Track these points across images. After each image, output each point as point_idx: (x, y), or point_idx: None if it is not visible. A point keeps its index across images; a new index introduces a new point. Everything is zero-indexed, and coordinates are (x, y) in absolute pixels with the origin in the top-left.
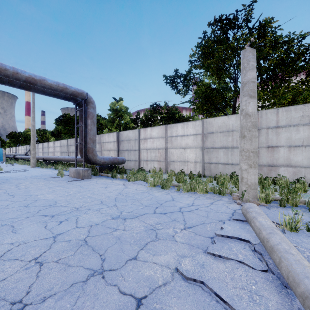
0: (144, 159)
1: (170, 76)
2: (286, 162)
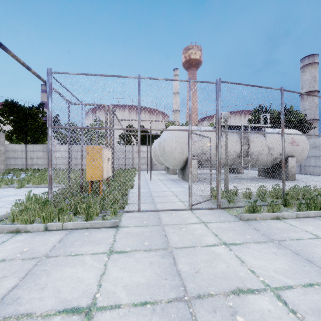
0: None
1: None
2: (36, 163)
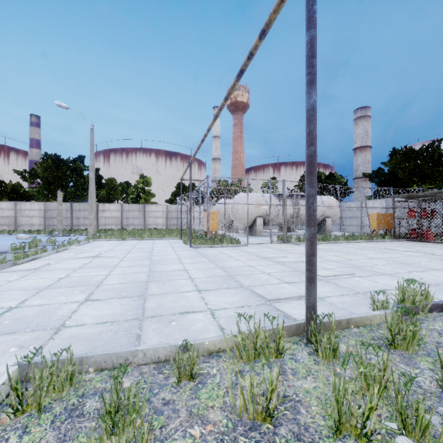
0: None
1: (20, 172)
2: (83, 223)
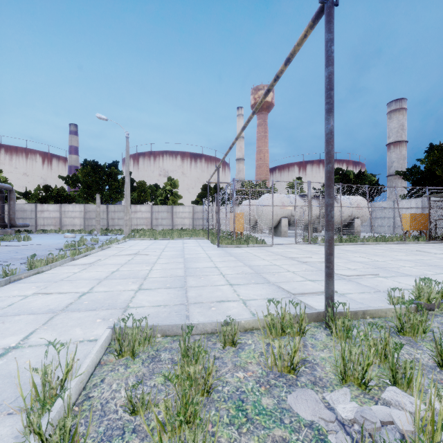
0: (41, 224)
1: (64, 177)
2: (118, 224)
